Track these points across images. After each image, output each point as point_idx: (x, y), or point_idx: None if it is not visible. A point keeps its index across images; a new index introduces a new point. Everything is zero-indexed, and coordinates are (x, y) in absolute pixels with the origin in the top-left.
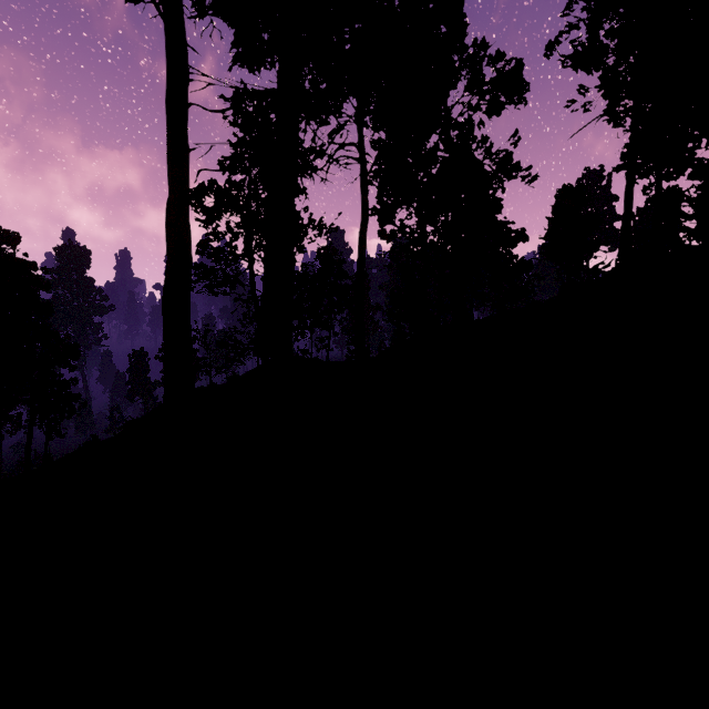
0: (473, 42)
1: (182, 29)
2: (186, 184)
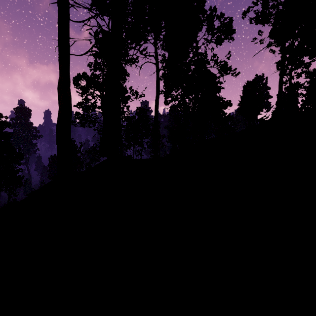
0: (209, 8)
1: None
2: (68, 71)
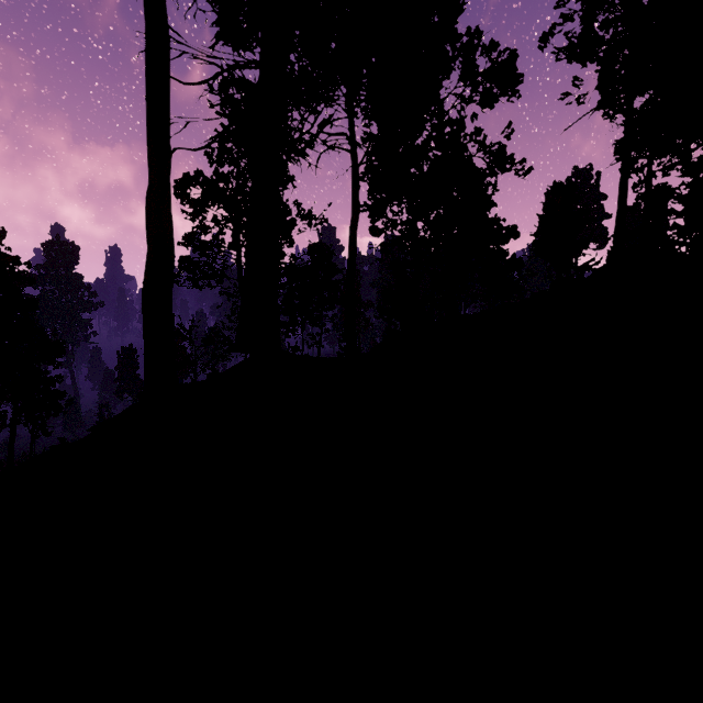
0: (467, 31)
1: (162, 7)
2: (168, 171)
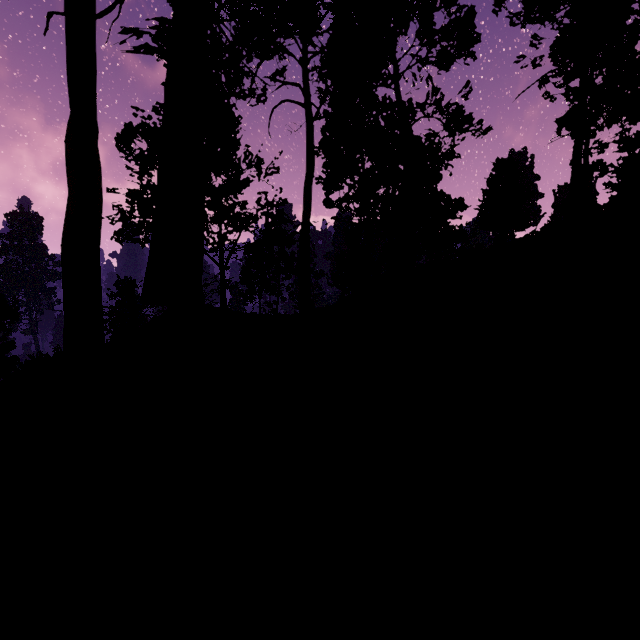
0: None
1: None
2: (92, 103)
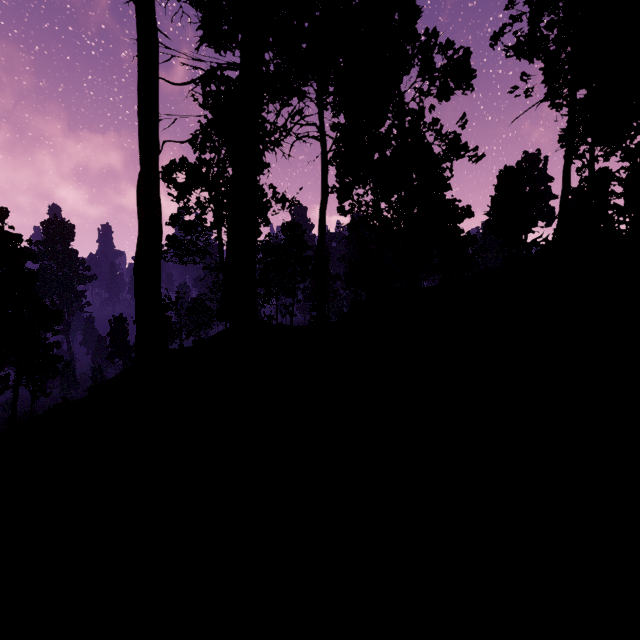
0: (425, 31)
1: (152, 12)
2: (157, 159)
